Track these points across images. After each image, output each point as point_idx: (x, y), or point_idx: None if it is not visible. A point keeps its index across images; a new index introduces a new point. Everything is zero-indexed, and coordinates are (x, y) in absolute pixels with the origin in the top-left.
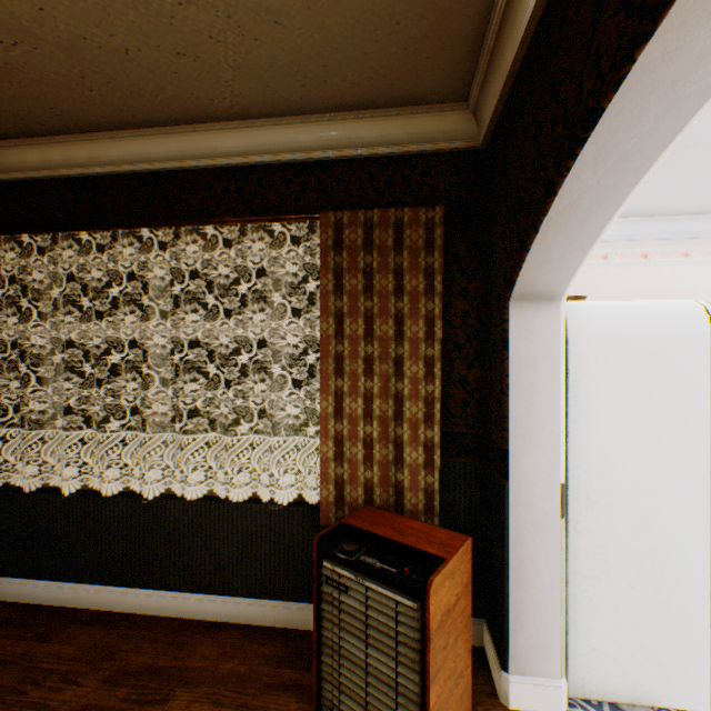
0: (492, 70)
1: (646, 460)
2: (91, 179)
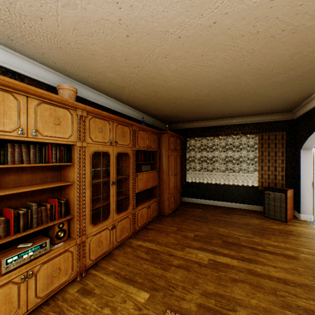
0: (296, 112)
1: None
2: (207, 127)
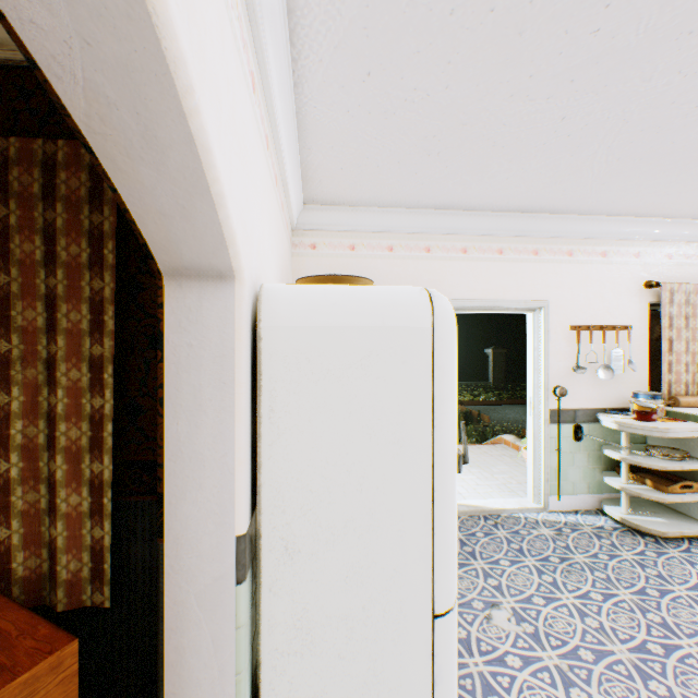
0: None
1: (359, 491)
2: None
